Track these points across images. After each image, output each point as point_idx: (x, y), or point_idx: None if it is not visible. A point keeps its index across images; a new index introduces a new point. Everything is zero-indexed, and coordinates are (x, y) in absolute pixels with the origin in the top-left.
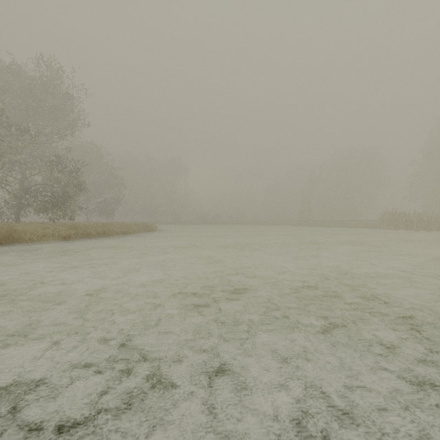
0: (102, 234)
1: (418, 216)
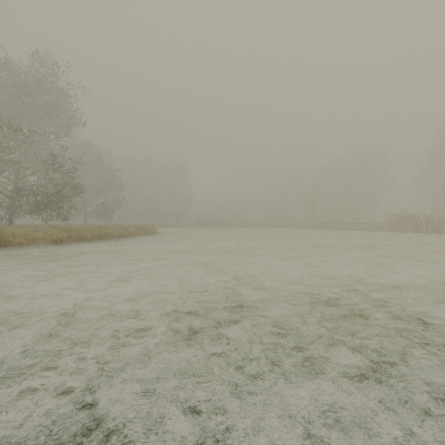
0: (98, 237)
1: (428, 219)
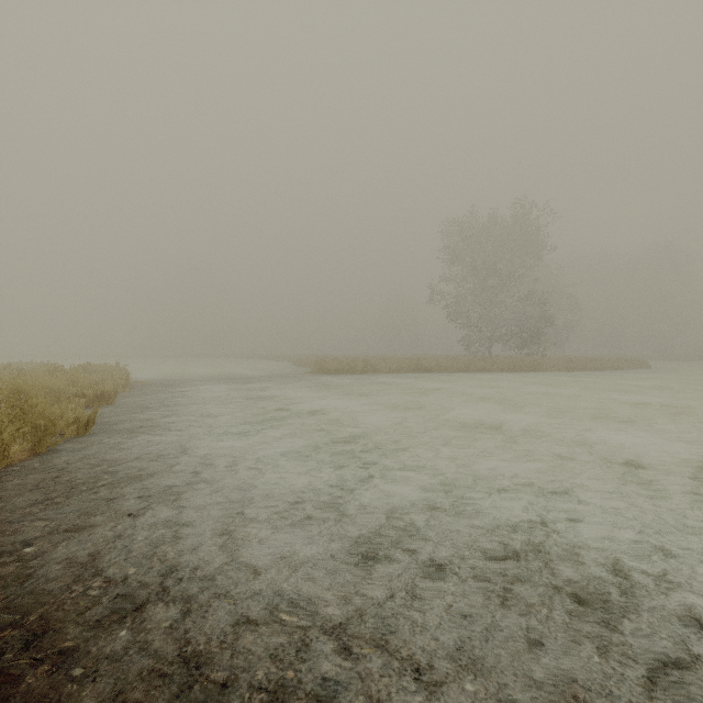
0: (594, 368)
1: None
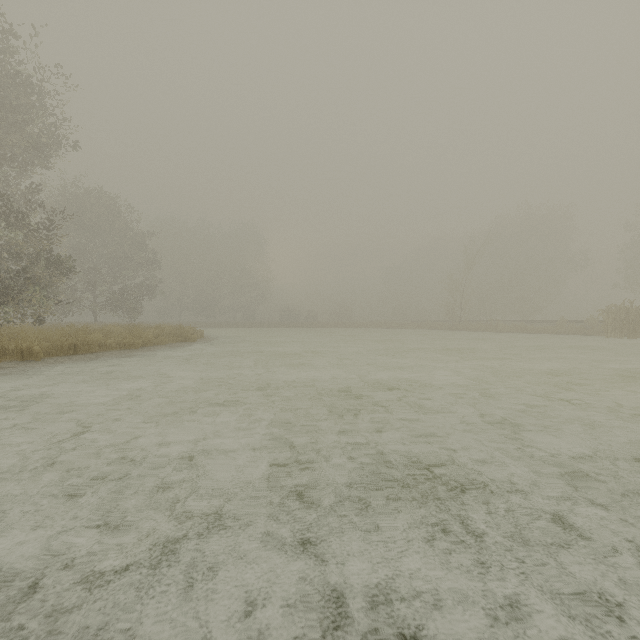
0: (66, 350)
1: None
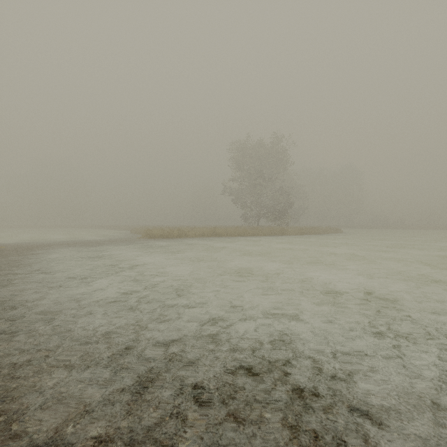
0: (314, 233)
1: None
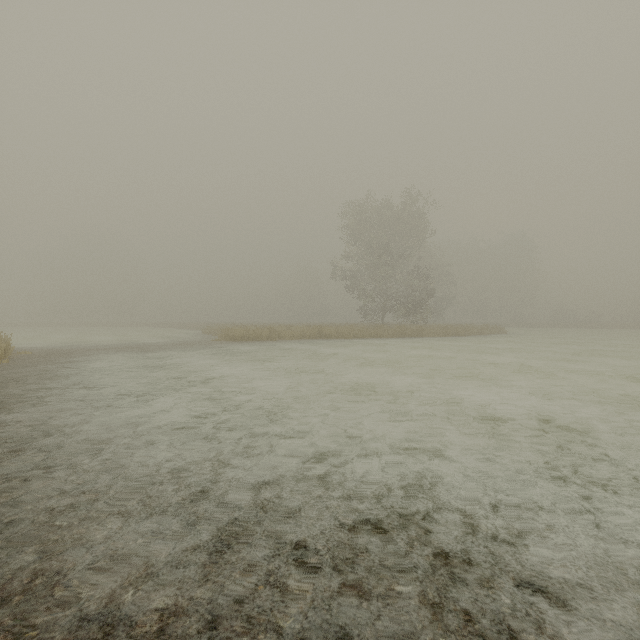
0: (465, 333)
1: None
